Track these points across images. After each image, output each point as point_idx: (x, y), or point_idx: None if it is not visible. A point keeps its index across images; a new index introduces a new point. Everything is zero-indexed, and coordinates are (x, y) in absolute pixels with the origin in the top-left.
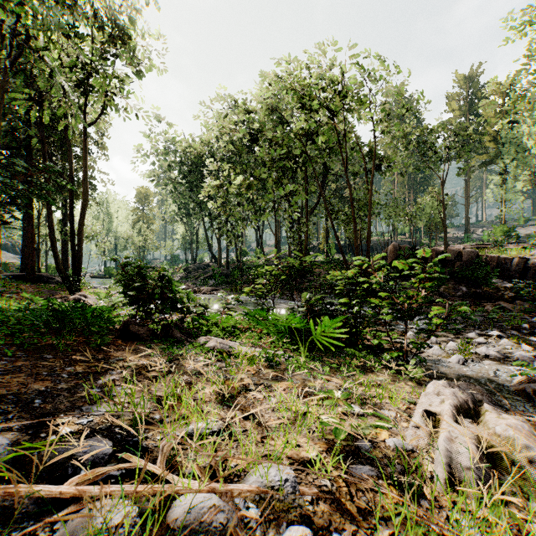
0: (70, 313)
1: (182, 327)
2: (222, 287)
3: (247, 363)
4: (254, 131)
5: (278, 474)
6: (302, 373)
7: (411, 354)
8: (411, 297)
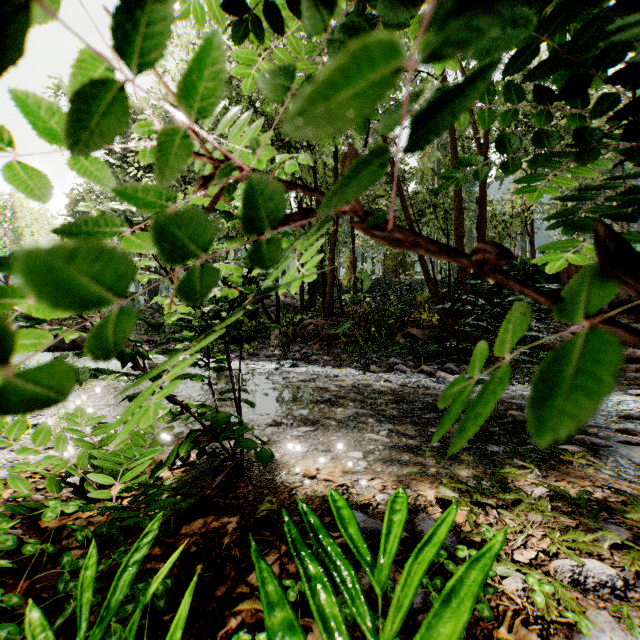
0: None
1: None
2: None
3: None
4: None
5: None
6: None
7: None
8: None
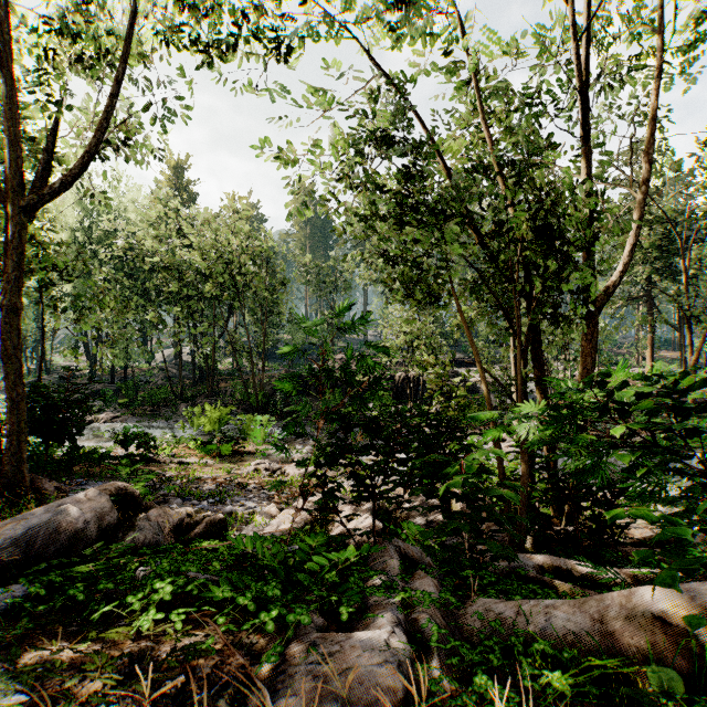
0: (137, 455)
1: (150, 455)
2: (116, 411)
3: (198, 464)
4: (162, 269)
5: (217, 474)
6: (218, 465)
7: (266, 453)
8: (292, 414)
